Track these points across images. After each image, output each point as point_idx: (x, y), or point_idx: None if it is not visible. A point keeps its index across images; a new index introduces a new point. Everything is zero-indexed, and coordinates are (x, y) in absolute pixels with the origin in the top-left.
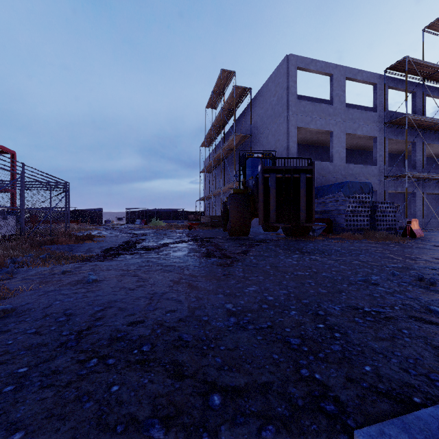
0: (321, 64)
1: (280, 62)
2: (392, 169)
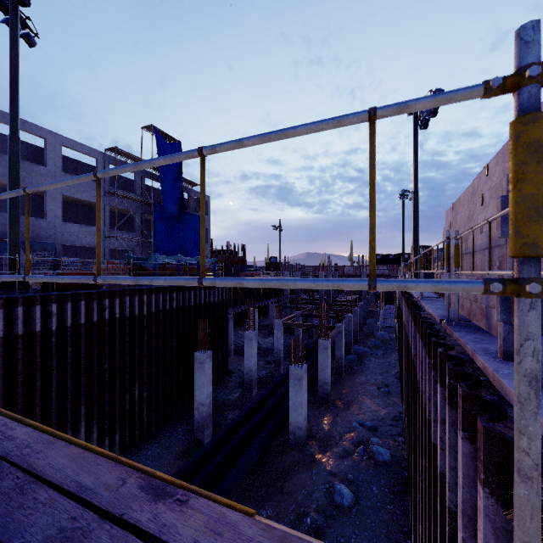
0: (31, 125)
1: None
2: (113, 231)
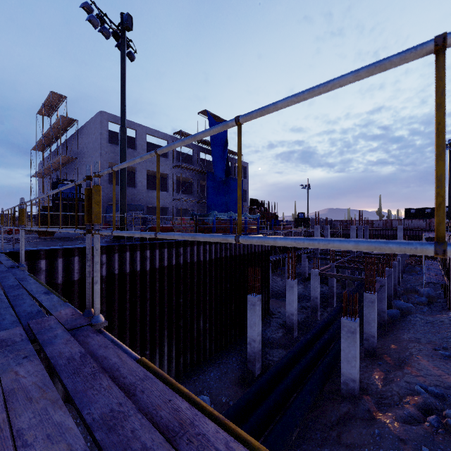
0: (128, 122)
1: (97, 113)
2: (179, 195)
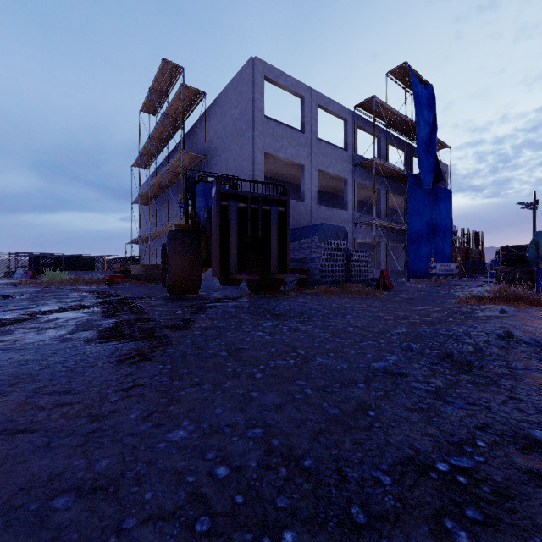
0: (292, 80)
1: (244, 65)
2: (360, 216)
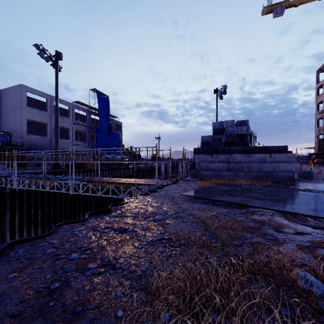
0: (41, 92)
1: (18, 85)
2: (76, 142)
